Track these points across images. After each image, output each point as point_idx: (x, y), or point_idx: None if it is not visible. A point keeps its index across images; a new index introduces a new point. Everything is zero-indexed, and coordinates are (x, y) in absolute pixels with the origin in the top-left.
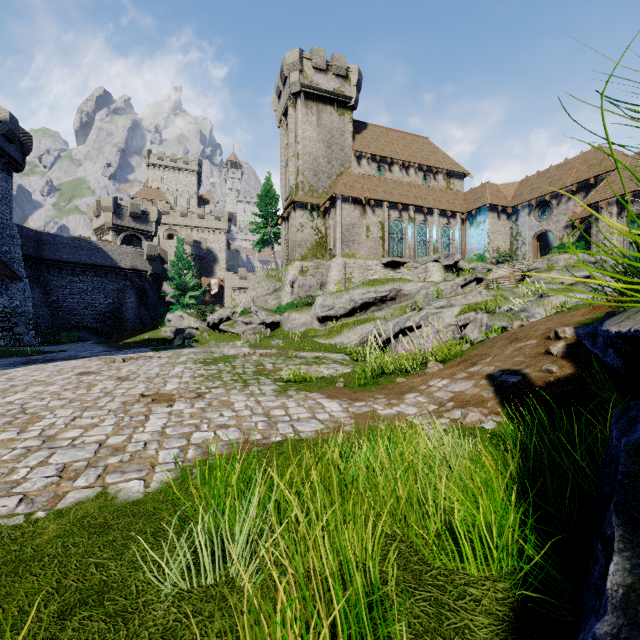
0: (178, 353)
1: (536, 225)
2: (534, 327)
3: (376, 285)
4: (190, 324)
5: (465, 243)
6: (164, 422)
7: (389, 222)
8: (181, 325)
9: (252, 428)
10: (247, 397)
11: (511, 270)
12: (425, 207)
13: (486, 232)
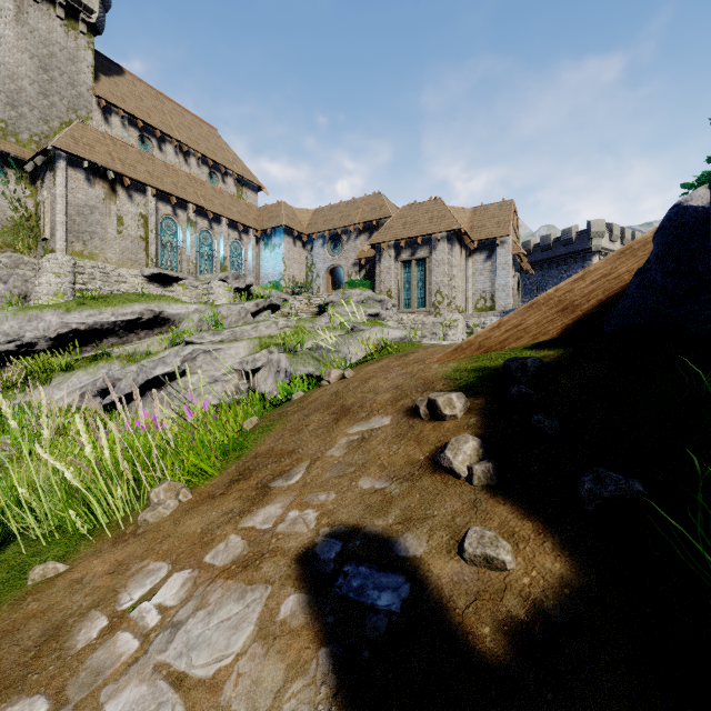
0: None
1: (329, 258)
2: (369, 382)
3: (117, 302)
4: None
5: (260, 267)
6: None
7: (157, 218)
8: None
9: None
10: None
11: (307, 302)
12: (210, 211)
13: (282, 257)
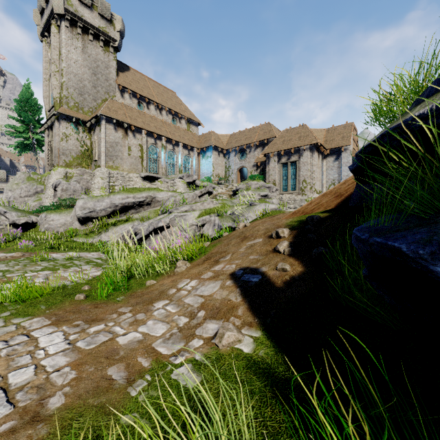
0: None
1: (239, 163)
2: (256, 227)
3: (135, 192)
4: None
5: (199, 169)
6: None
7: (147, 146)
8: None
9: None
10: None
11: (226, 189)
12: (173, 140)
13: (212, 163)
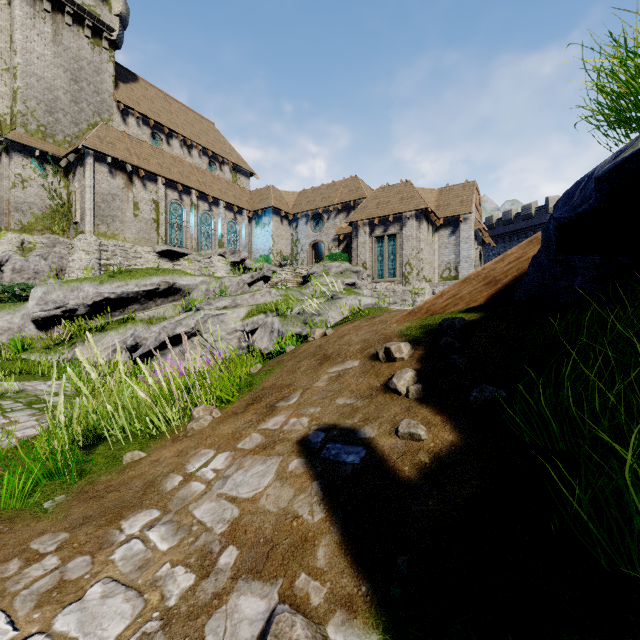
0: None
1: (312, 235)
2: (344, 338)
3: (139, 275)
4: None
5: (252, 242)
6: None
7: (166, 203)
8: None
9: None
10: None
11: (293, 273)
12: (210, 195)
13: (271, 234)
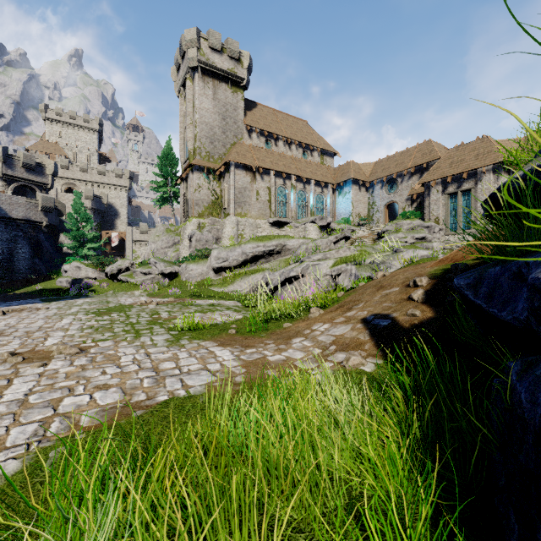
0: (70, 303)
1: (386, 197)
2: (395, 277)
3: (265, 240)
4: (88, 274)
5: (335, 209)
6: (30, 387)
7: (275, 188)
8: (78, 275)
9: (136, 386)
10: (136, 349)
11: (369, 231)
12: (304, 177)
13: (351, 200)
